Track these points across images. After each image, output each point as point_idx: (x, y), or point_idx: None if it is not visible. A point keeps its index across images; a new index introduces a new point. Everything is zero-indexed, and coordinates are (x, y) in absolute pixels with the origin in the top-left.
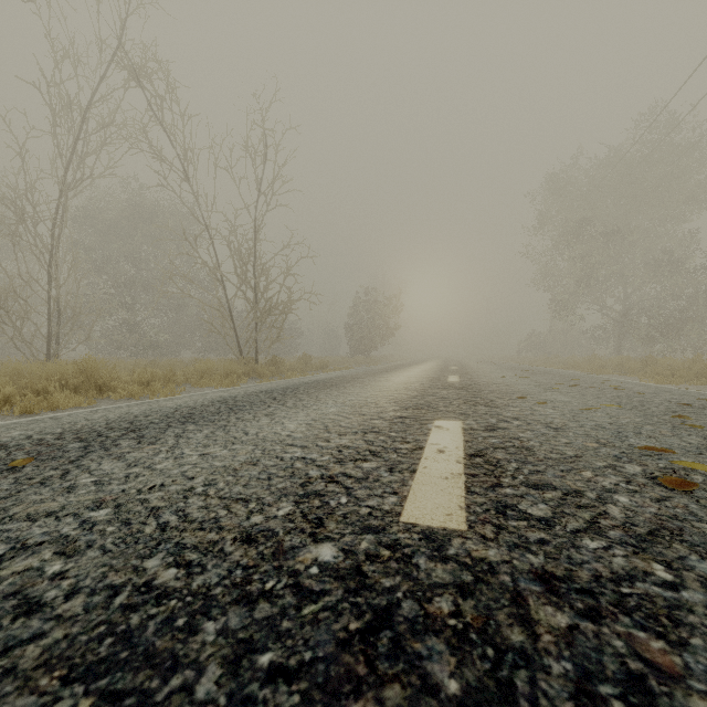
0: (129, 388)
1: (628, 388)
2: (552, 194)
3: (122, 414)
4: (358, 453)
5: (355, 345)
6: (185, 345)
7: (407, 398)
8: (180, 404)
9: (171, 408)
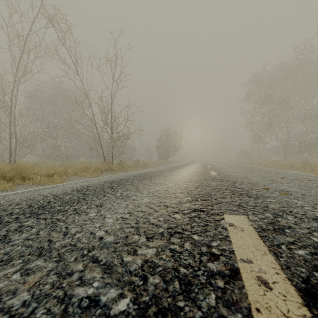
0: (38, 178)
1: (313, 179)
2: (254, 84)
3: (4, 202)
4: (165, 287)
5: (160, 155)
6: (81, 155)
7: (193, 188)
8: (52, 192)
9: (43, 196)
